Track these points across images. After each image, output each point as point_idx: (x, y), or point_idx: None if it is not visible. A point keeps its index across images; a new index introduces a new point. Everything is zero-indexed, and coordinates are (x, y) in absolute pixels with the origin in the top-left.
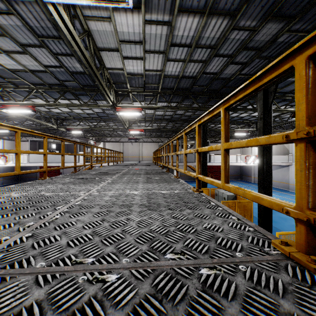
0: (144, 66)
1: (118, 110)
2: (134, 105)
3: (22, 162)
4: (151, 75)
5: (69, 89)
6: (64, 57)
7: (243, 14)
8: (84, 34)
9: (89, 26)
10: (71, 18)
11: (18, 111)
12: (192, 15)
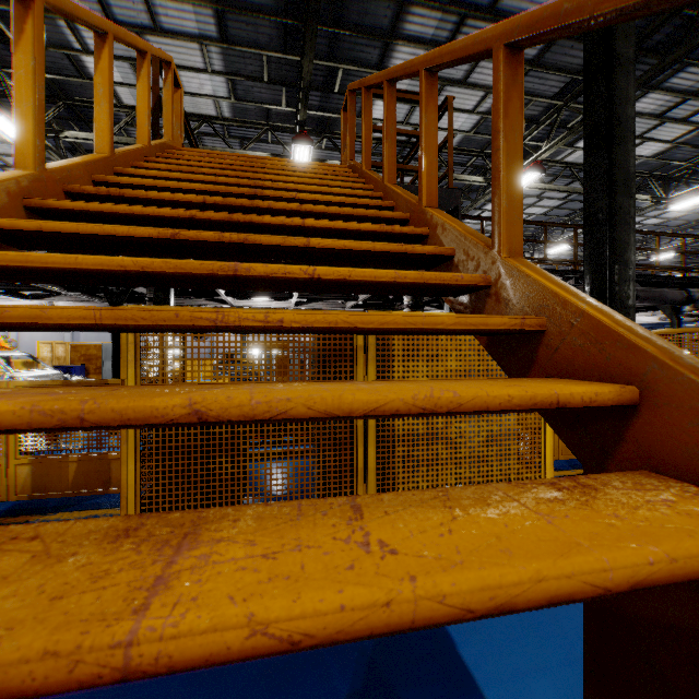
0: (660, 142)
1: (667, 205)
2: (698, 185)
3: None
4: (693, 137)
5: None
6: (571, 185)
7: (698, 54)
8: (561, 173)
9: (567, 161)
10: (540, 178)
11: (556, 250)
12: (640, 99)
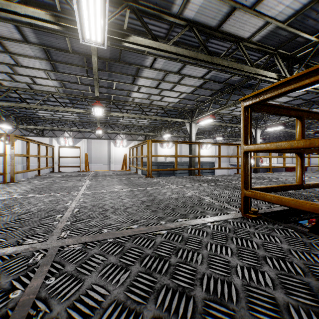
0: None
1: None
2: None
3: (272, 163)
4: None
5: (315, 102)
6: None
7: None
8: None
9: None
10: None
11: (274, 129)
12: None
